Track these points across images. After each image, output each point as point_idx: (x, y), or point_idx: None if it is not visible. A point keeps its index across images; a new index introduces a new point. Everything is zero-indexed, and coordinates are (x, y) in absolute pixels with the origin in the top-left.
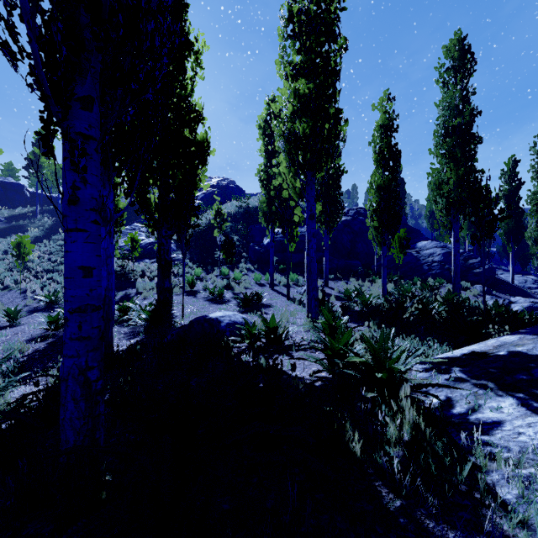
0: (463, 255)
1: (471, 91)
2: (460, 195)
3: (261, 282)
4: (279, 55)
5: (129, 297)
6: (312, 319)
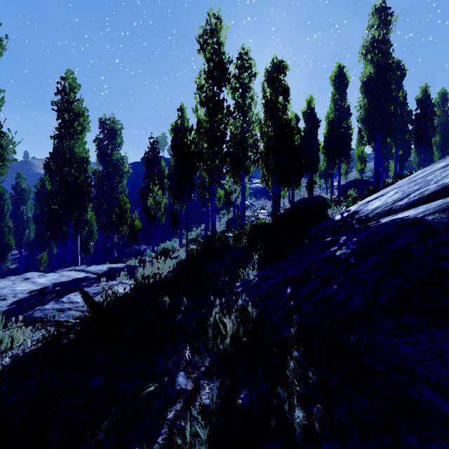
0: None
1: None
2: None
3: None
4: None
5: None
6: None
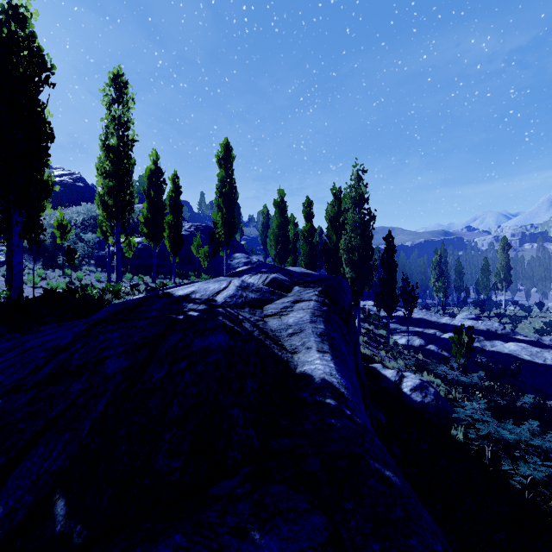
0: (256, 264)
1: (231, 174)
2: (224, 230)
3: (102, 280)
4: (99, 161)
5: None
6: None
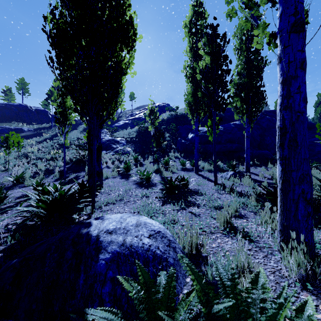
0: None
1: None
2: None
3: (187, 167)
4: None
5: (77, 178)
6: (298, 243)
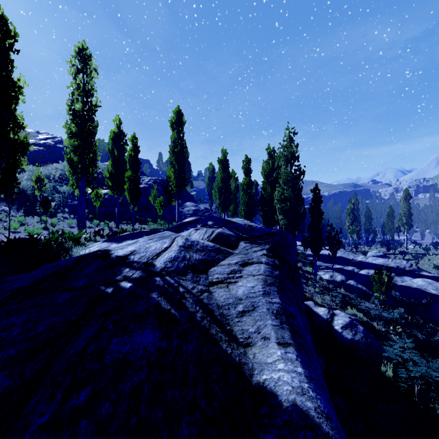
0: (203, 211)
1: (182, 136)
2: (176, 183)
3: (73, 225)
4: (65, 123)
5: None
6: None
